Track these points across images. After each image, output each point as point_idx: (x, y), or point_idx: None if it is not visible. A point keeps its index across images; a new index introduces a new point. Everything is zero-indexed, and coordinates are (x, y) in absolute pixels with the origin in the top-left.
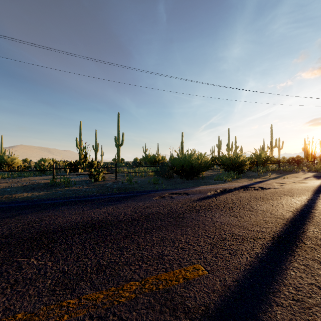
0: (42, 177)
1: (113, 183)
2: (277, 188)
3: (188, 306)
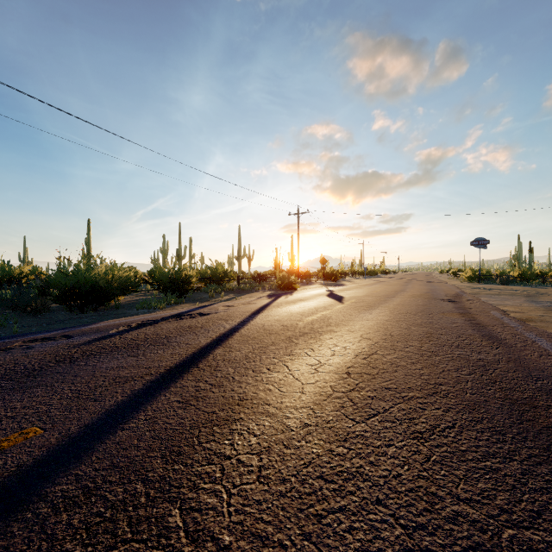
0: None
1: None
2: (218, 313)
3: None
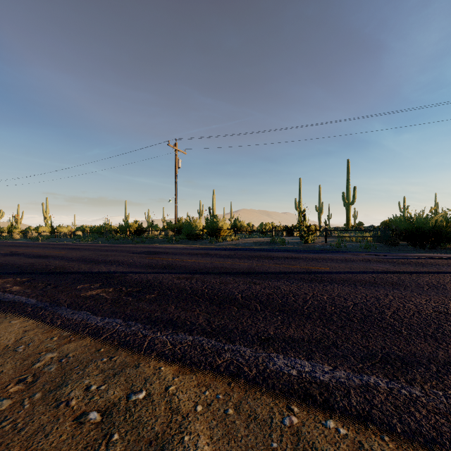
0: (265, 239)
1: (321, 245)
2: None
3: (312, 270)
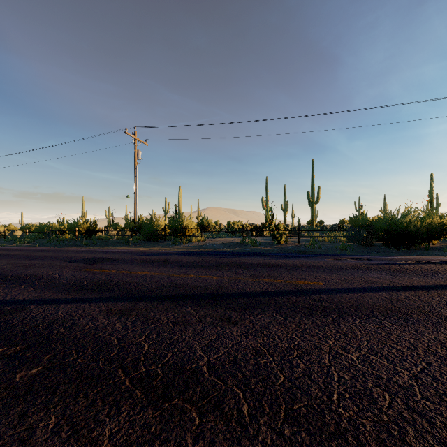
0: (234, 239)
1: (294, 246)
2: None
3: (302, 287)
